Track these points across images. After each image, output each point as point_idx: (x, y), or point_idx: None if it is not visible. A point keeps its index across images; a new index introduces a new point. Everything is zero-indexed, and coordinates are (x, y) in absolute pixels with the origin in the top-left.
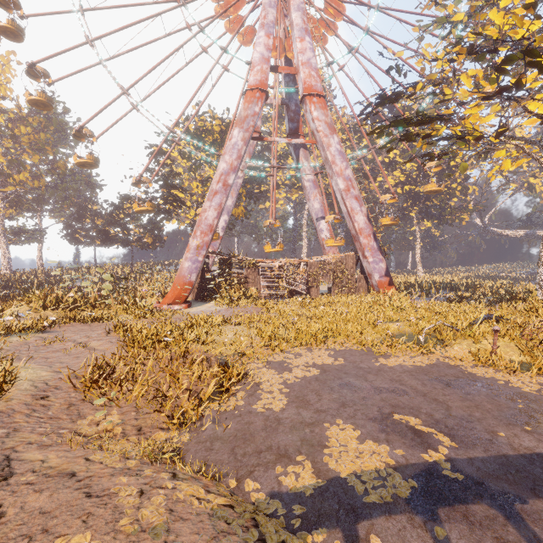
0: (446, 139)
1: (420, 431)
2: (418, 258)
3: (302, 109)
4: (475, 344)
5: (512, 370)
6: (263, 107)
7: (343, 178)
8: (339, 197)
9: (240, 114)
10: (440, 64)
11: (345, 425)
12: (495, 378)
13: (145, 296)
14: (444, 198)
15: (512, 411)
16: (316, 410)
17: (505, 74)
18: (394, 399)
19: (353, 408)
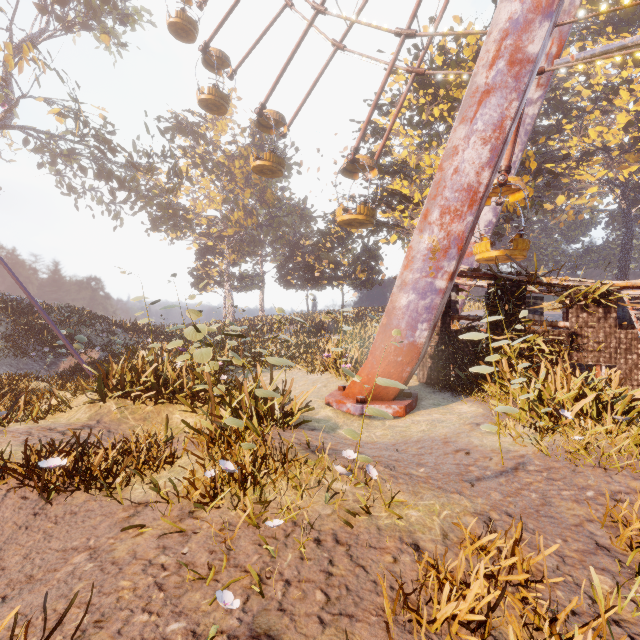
0: None
1: None
2: None
3: None
4: None
5: None
6: None
7: None
8: None
9: None
10: None
11: None
12: None
13: (327, 367)
14: None
15: None
16: None
17: None
18: None
19: None
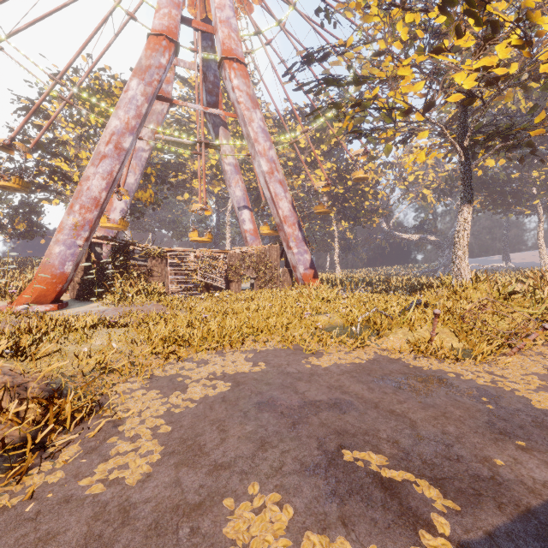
0: (376, 109)
1: (391, 481)
2: (337, 257)
3: (225, 96)
4: (412, 331)
5: (455, 358)
6: (181, 87)
7: (266, 159)
8: (263, 180)
9: (140, 62)
10: (374, 11)
11: (265, 497)
12: (443, 371)
13: None
14: (359, 200)
15: (486, 417)
16: (212, 466)
17: (446, 15)
18: (339, 419)
19: (279, 449)
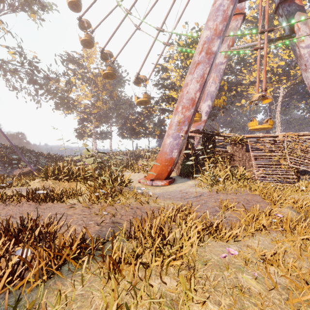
0: None
1: None
2: None
3: None
4: None
5: None
6: None
7: None
8: None
9: None
10: None
11: None
12: None
13: (139, 170)
14: None
15: None
16: None
17: None
18: None
19: None
